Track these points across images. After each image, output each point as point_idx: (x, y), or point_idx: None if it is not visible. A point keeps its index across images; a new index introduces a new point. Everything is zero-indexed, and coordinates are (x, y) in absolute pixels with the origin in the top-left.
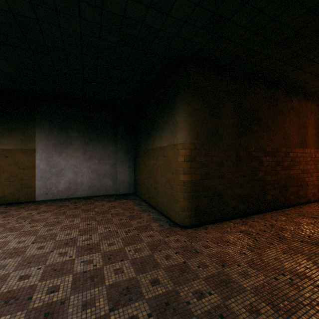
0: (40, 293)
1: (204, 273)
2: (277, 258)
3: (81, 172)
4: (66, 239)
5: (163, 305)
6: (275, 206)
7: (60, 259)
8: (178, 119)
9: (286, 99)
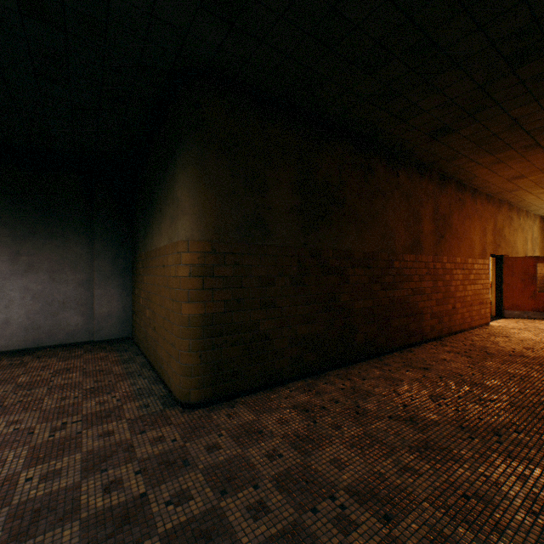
0: None
1: (172, 519)
2: (337, 459)
3: (7, 299)
4: None
5: None
6: (370, 352)
7: None
8: (179, 193)
9: (388, 172)
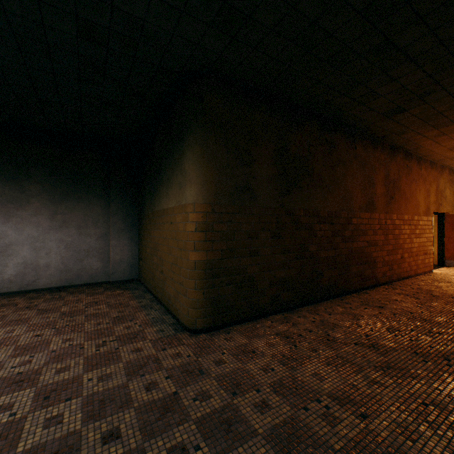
0: None
1: (200, 410)
2: (317, 373)
3: (47, 248)
4: None
5: None
6: (333, 293)
7: None
8: (187, 167)
9: (347, 145)
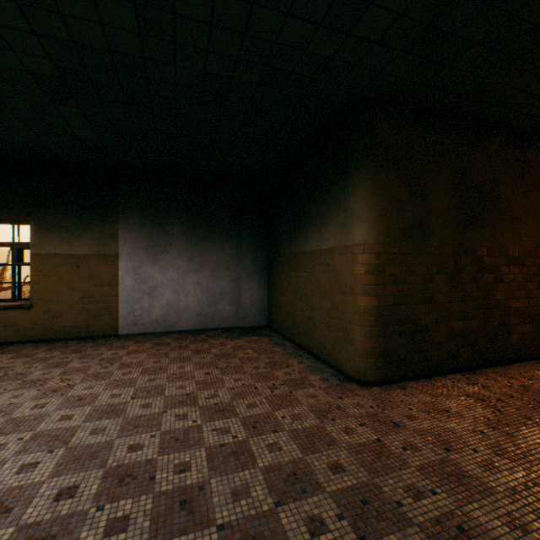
0: (164, 472)
1: (415, 459)
2: None
3: (186, 291)
4: (180, 395)
5: (358, 504)
6: (525, 354)
7: (179, 425)
8: (354, 204)
9: None
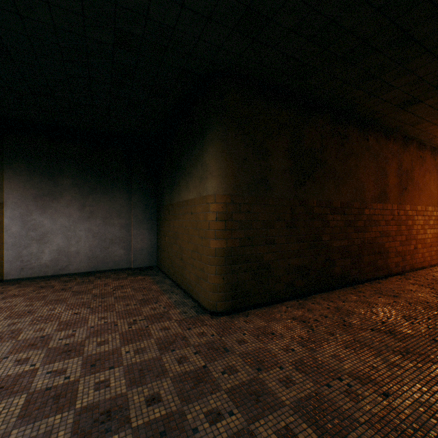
0: None
1: (229, 382)
2: (336, 355)
3: (77, 237)
4: (33, 338)
5: (156, 437)
6: (345, 281)
7: (14, 370)
8: (208, 161)
9: (360, 137)
